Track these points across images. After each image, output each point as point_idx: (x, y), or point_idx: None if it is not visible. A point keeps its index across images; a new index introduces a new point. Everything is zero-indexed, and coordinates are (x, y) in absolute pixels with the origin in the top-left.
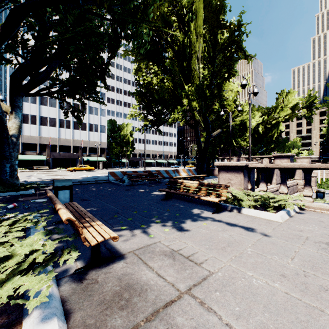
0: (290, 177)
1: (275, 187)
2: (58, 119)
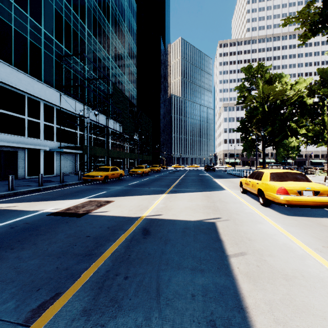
0: None
1: None
2: None
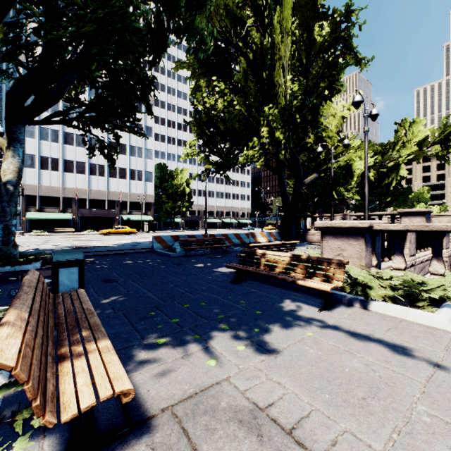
0: (427, 244)
1: (408, 261)
2: (88, 163)
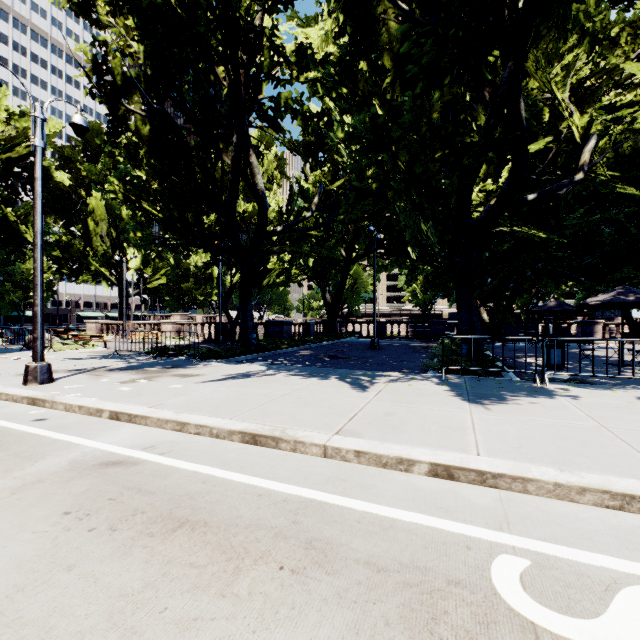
0: None
1: None
2: None
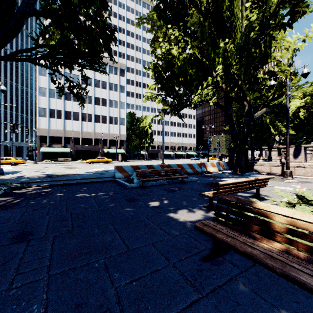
0: None
1: None
2: (80, 113)
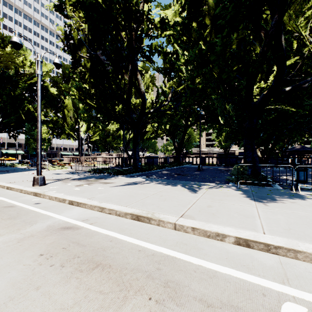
0: None
1: None
2: None
